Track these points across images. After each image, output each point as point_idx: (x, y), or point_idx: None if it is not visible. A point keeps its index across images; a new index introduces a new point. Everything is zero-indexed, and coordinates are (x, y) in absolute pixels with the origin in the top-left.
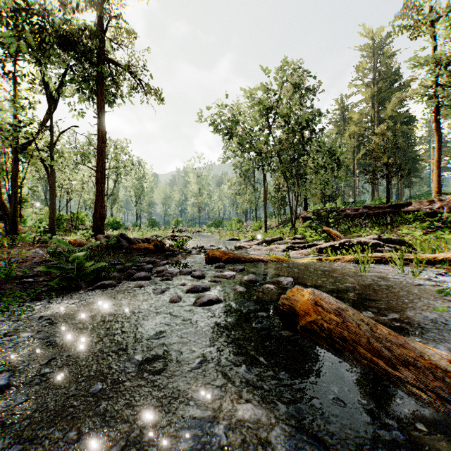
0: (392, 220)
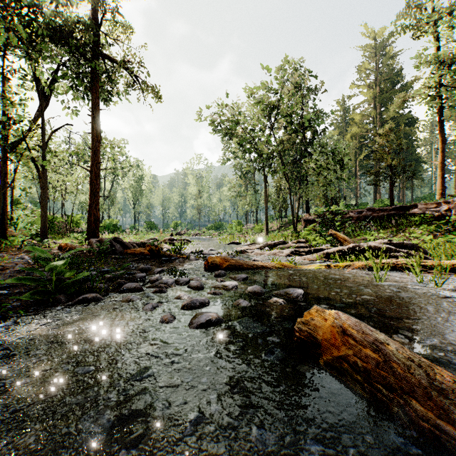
0: (397, 222)
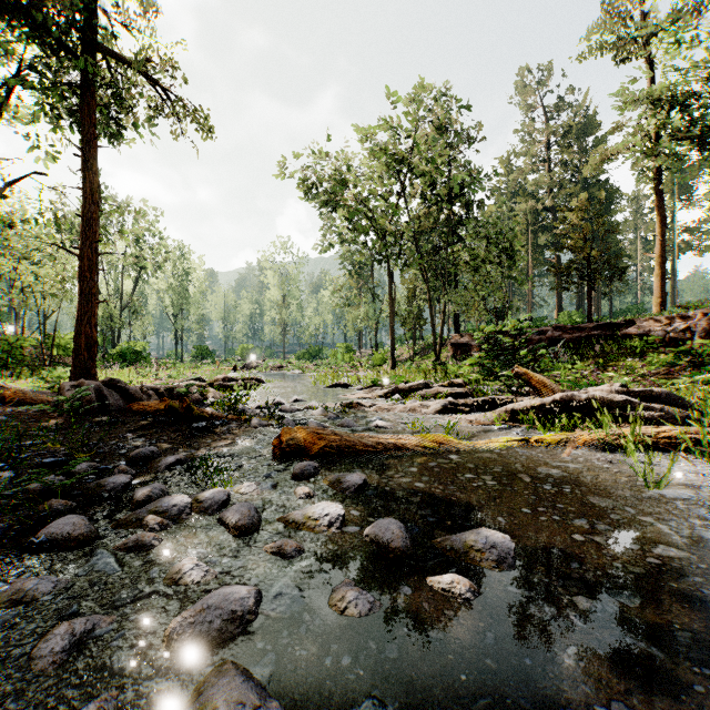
0: (604, 349)
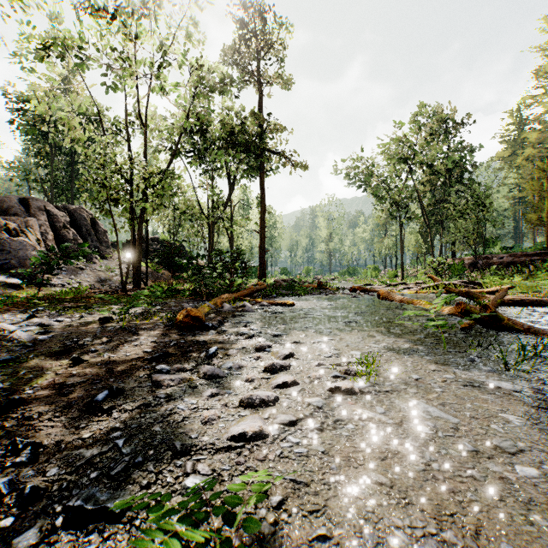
0: (536, 268)
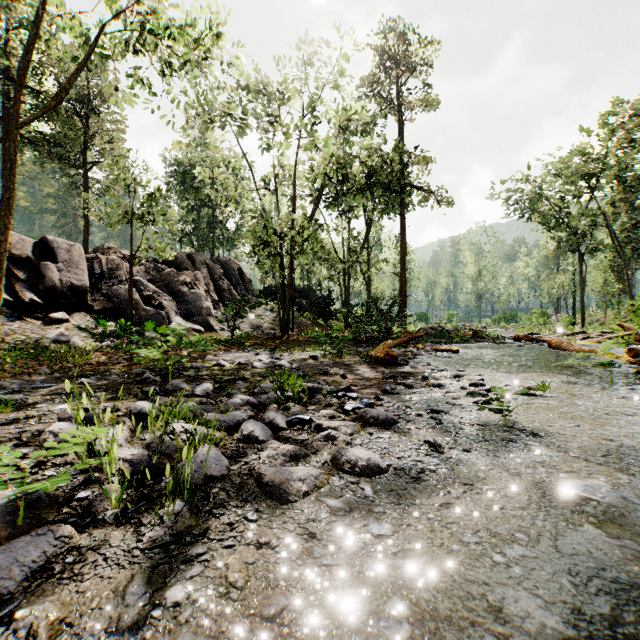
0: None
